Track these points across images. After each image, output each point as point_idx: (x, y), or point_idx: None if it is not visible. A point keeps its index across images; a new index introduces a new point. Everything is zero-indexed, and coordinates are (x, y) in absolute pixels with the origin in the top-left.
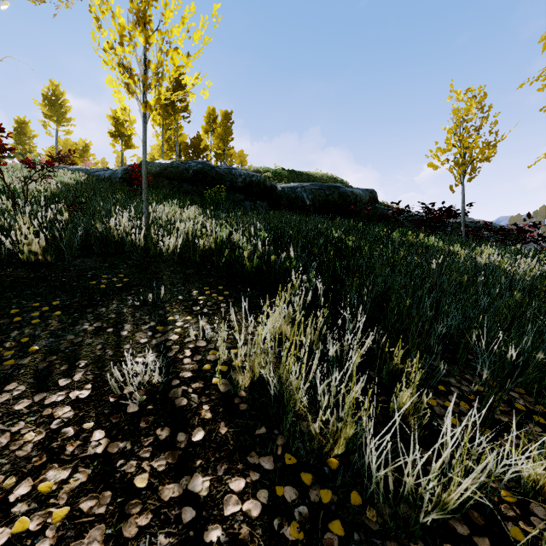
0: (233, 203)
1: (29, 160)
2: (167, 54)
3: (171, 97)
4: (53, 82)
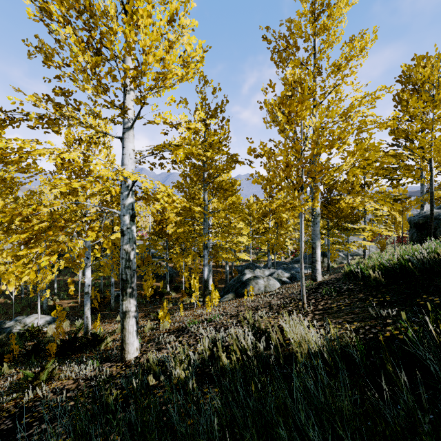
0: None
1: None
2: None
3: None
4: None
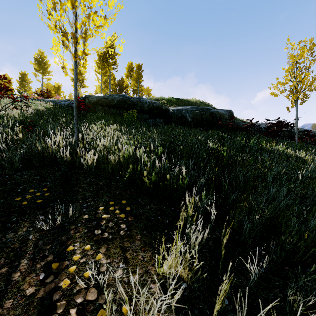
0: (141, 120)
1: (13, 96)
2: (89, 16)
3: (106, 57)
4: (40, 50)
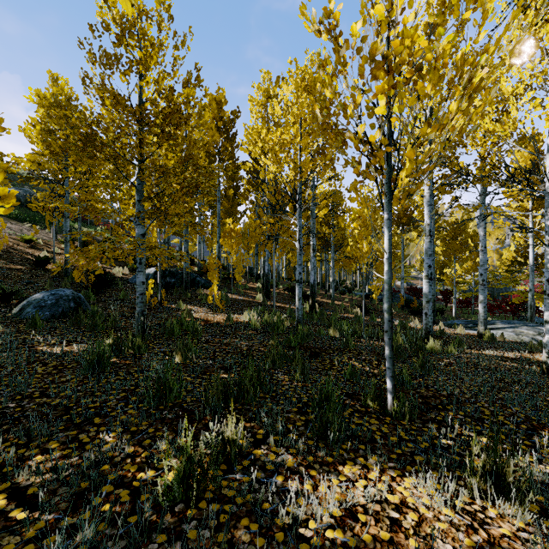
0: None
1: None
2: None
3: None
4: None
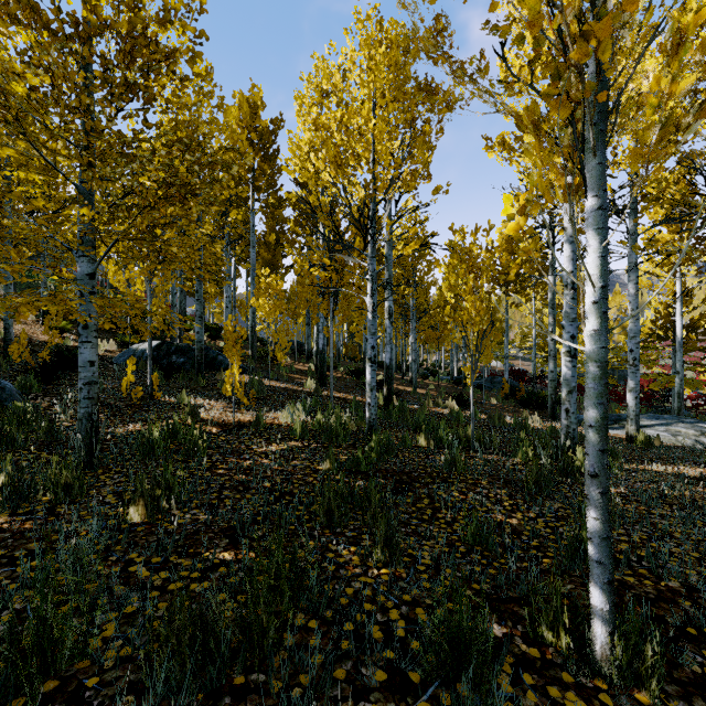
0: None
1: None
2: None
3: None
4: None
